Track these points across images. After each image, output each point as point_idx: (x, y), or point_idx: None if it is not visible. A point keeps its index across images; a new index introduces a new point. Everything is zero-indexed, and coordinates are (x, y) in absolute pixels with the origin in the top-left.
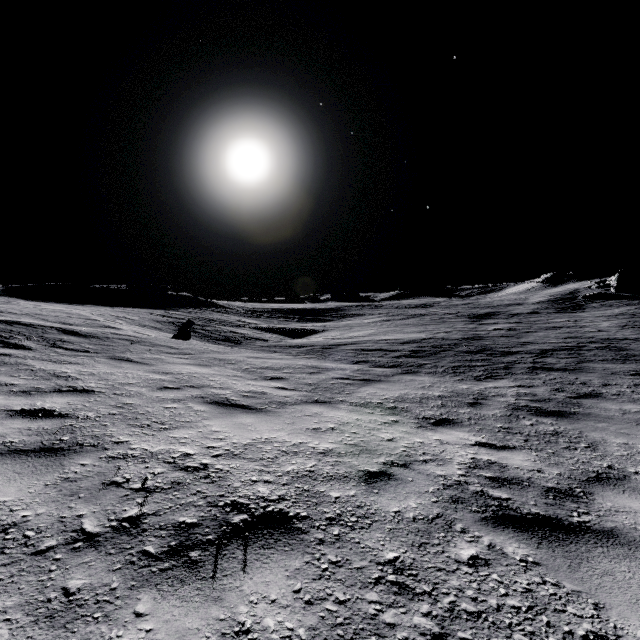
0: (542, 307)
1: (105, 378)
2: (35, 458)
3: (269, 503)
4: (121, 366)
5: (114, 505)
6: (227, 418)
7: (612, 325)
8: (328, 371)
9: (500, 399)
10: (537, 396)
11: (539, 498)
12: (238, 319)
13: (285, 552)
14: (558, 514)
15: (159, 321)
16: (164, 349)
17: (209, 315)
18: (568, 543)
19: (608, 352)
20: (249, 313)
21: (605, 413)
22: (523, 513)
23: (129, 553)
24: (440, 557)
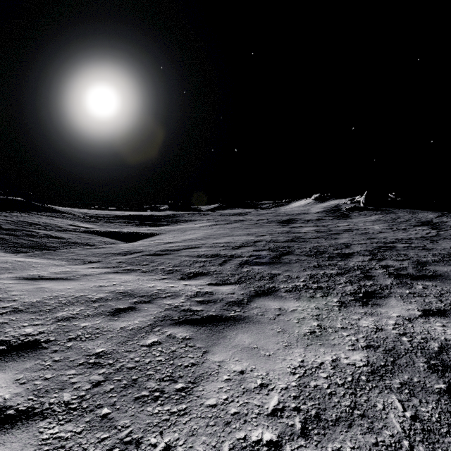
0: (323, 215)
1: None
2: None
3: None
4: None
5: None
6: None
7: (383, 228)
8: (149, 303)
9: None
10: None
11: None
12: (70, 223)
13: None
14: None
15: None
16: None
17: (35, 219)
18: None
19: (423, 252)
20: (88, 218)
21: None
22: None
23: None
24: None
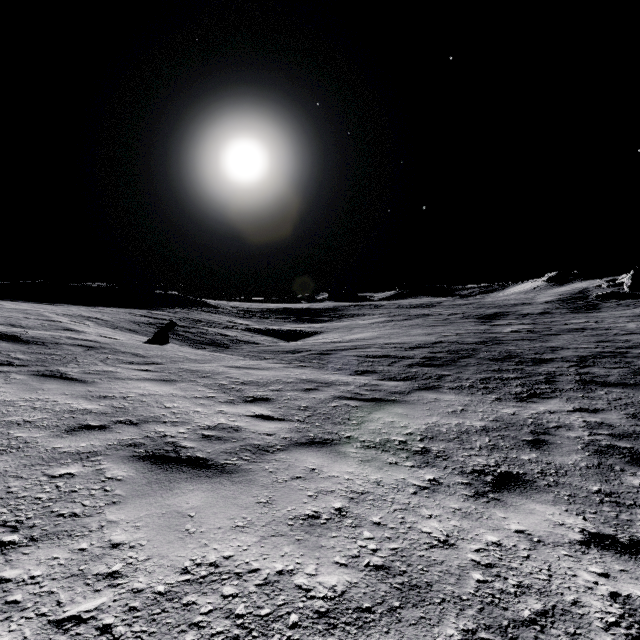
0: (553, 307)
1: None
2: None
3: None
4: (40, 387)
5: None
6: (156, 497)
7: None
8: (327, 387)
9: (568, 433)
10: (616, 428)
11: None
12: (228, 320)
13: None
14: None
15: (137, 322)
16: (126, 357)
17: (197, 315)
18: None
19: None
20: (241, 313)
21: None
22: None
23: None
24: None
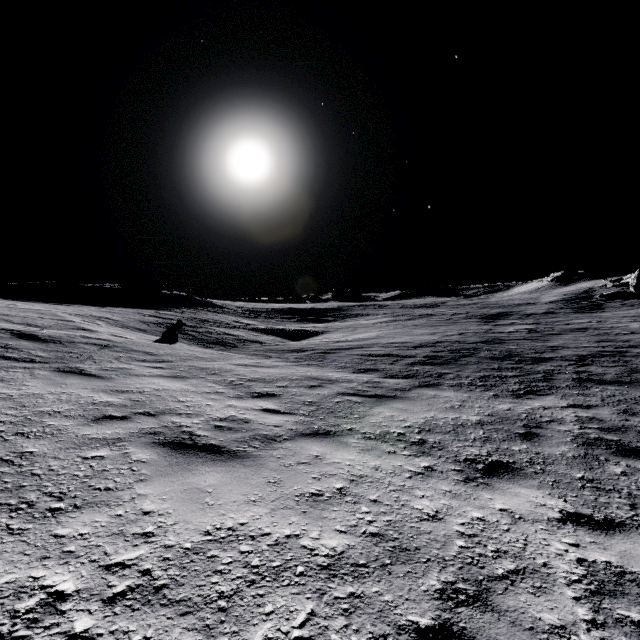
0: (557, 307)
1: (23, 404)
2: None
3: None
4: (63, 382)
5: None
6: (178, 476)
7: None
8: (331, 384)
9: (559, 427)
10: (606, 422)
11: None
12: (234, 319)
13: None
14: None
15: (146, 322)
16: (138, 356)
17: (203, 315)
18: None
19: None
20: (247, 313)
21: None
22: None
23: None
24: None
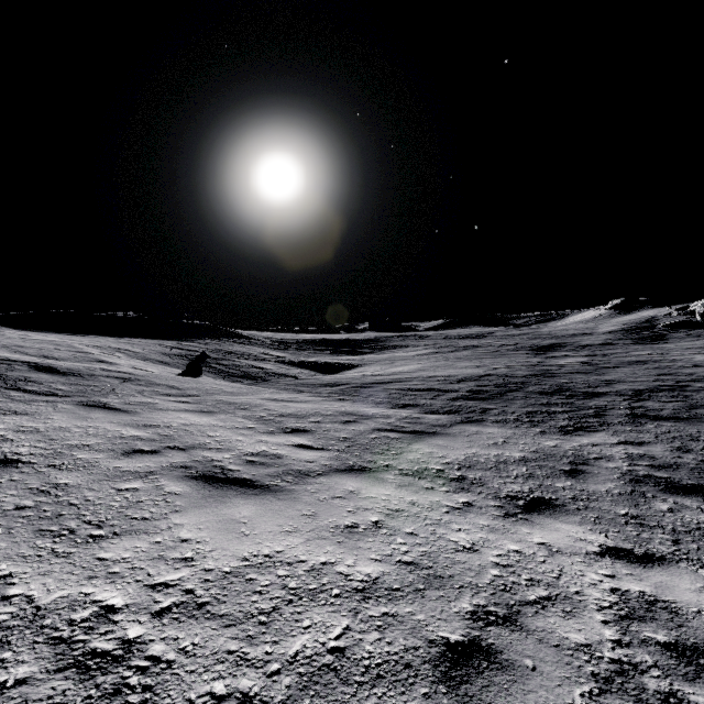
0: (616, 337)
1: (51, 437)
2: None
3: None
4: (88, 416)
5: None
6: (212, 508)
7: None
8: (367, 419)
9: (607, 464)
10: (657, 459)
11: None
12: (262, 351)
13: None
14: None
15: (168, 354)
16: (162, 389)
17: (229, 347)
18: None
19: None
20: (276, 344)
21: None
22: None
23: None
24: None
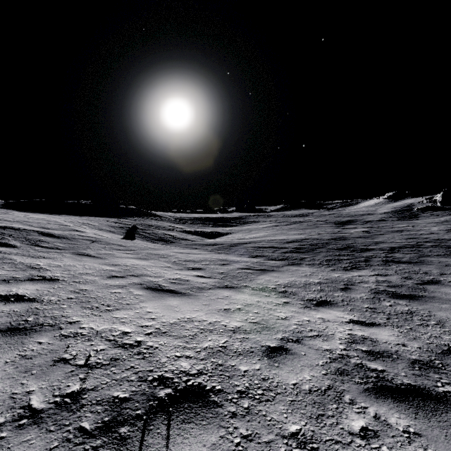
0: (387, 216)
1: (68, 269)
2: (2, 337)
3: (190, 377)
4: (82, 260)
5: (60, 381)
6: (158, 301)
7: (440, 229)
8: (234, 263)
9: (364, 285)
10: (392, 283)
11: (407, 369)
12: (169, 225)
13: (203, 426)
14: (426, 384)
15: (113, 226)
16: (115, 247)
17: (149, 222)
18: (440, 413)
19: (440, 249)
20: (177, 220)
21: (446, 296)
22: (397, 384)
23: (67, 430)
24: (335, 429)
